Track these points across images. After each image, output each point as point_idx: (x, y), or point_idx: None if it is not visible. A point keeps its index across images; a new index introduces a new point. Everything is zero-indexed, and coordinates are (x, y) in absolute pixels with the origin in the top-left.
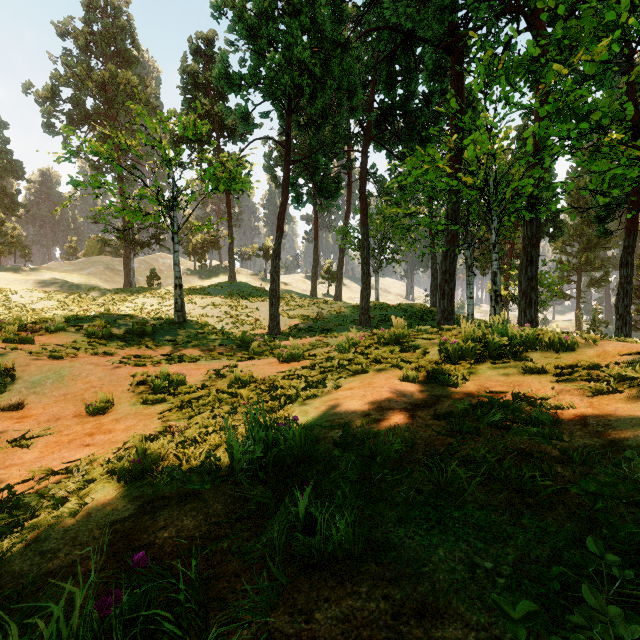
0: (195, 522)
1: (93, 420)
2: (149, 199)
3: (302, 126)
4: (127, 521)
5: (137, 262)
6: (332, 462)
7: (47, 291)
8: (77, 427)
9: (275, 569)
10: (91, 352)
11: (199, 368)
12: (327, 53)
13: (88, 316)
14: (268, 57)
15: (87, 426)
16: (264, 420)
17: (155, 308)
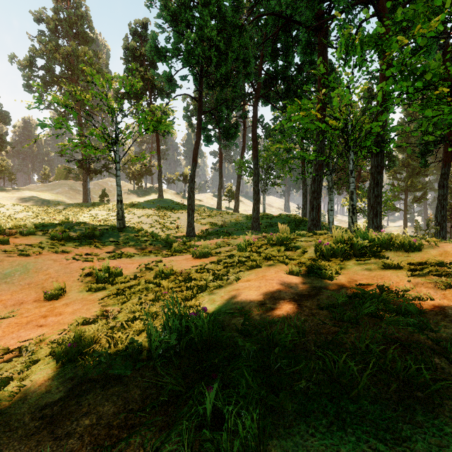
0: (114, 408)
1: (48, 304)
2: (98, 137)
3: (211, 86)
4: (56, 405)
5: (92, 184)
6: (235, 348)
7: (26, 205)
8: (35, 310)
9: None
10: (52, 250)
11: (133, 262)
12: (229, 33)
13: (52, 223)
14: (186, 35)
15: (43, 309)
16: (178, 311)
17: (104, 217)
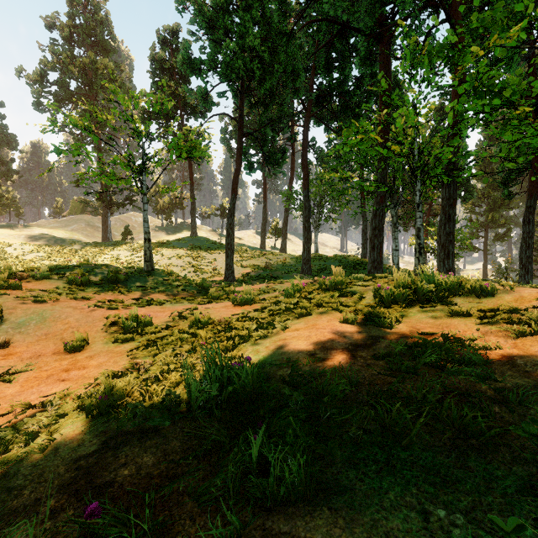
0: (154, 459)
1: (70, 357)
2: (122, 165)
3: (253, 104)
4: (91, 457)
5: (113, 220)
6: (282, 400)
7: (36, 244)
8: (55, 363)
9: (229, 514)
10: (71, 297)
11: (164, 311)
12: (274, 42)
13: (69, 265)
14: (224, 45)
15: (64, 362)
16: (220, 360)
17: (128, 259)
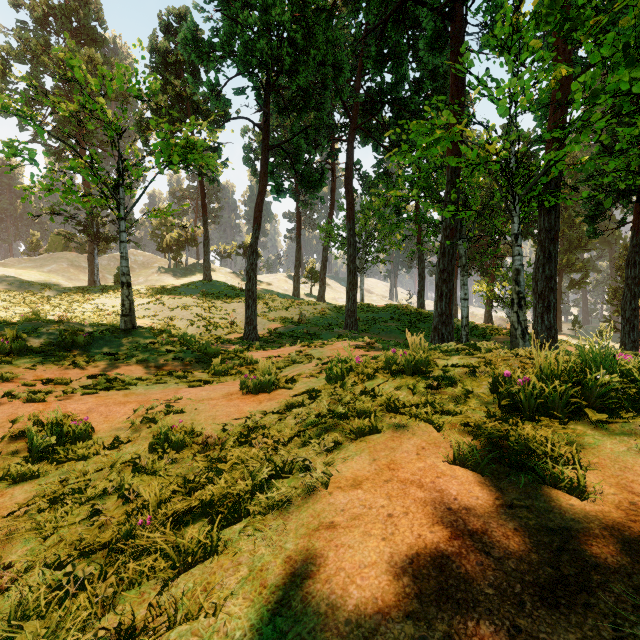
0: None
1: None
2: (83, 173)
3: (282, 109)
4: None
5: (106, 259)
6: None
7: None
8: None
9: None
10: None
11: (127, 402)
12: (310, 21)
13: (0, 323)
14: (241, 17)
15: None
16: None
17: (117, 309)
